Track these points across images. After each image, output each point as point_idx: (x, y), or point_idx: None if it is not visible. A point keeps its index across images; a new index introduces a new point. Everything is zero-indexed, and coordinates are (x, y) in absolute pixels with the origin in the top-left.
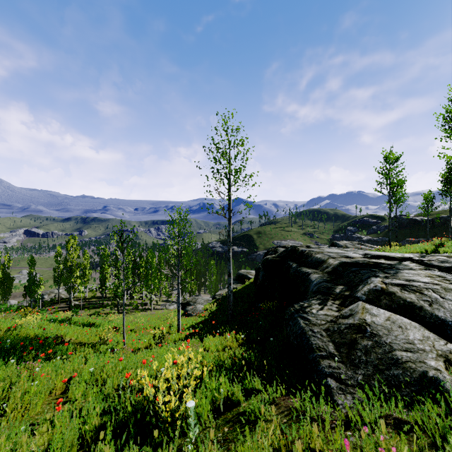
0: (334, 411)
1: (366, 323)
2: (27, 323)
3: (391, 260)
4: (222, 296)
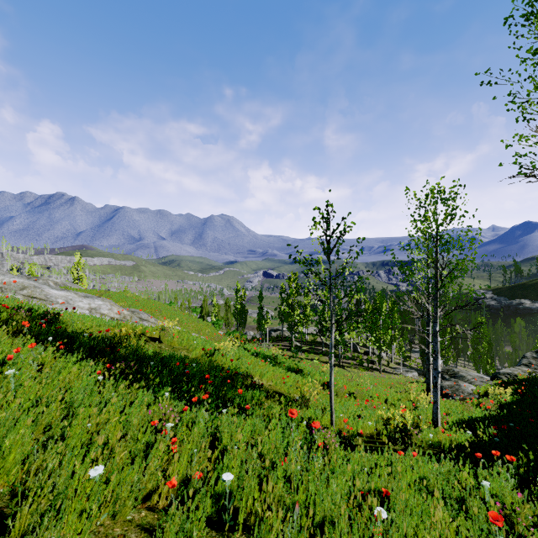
0: None
1: None
2: (224, 349)
3: None
4: (520, 379)
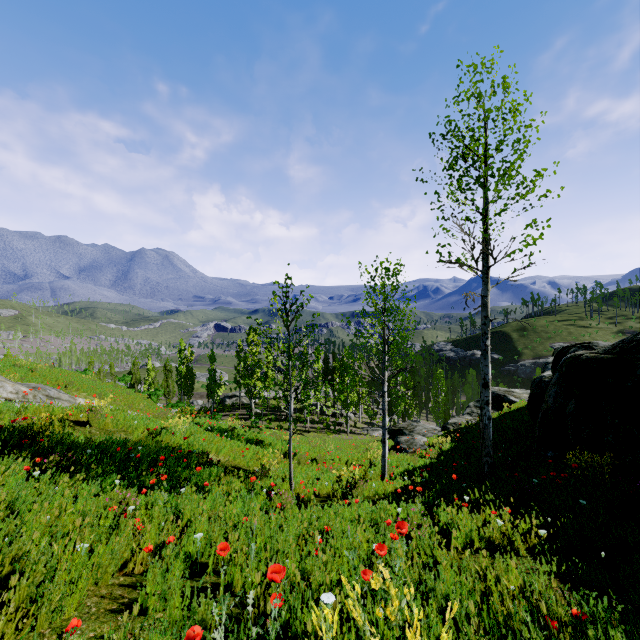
0: None
1: None
2: (174, 426)
3: None
4: (461, 428)
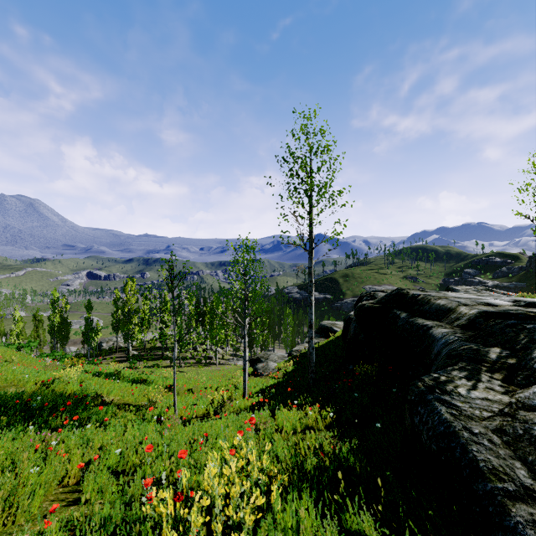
0: None
1: None
2: (66, 376)
3: None
4: (301, 353)
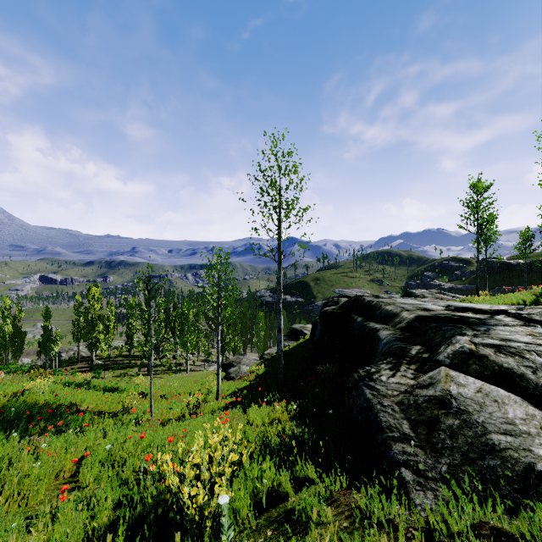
0: (410, 514)
1: (450, 395)
2: (37, 387)
3: (481, 314)
4: (272, 356)
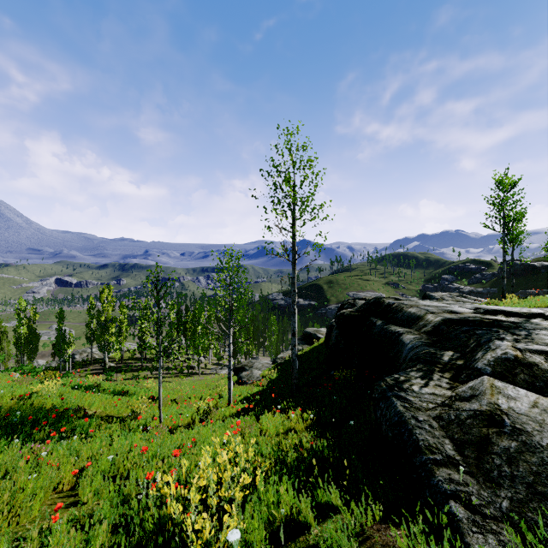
0: None
1: (500, 410)
2: (45, 390)
3: (514, 317)
4: (285, 361)
